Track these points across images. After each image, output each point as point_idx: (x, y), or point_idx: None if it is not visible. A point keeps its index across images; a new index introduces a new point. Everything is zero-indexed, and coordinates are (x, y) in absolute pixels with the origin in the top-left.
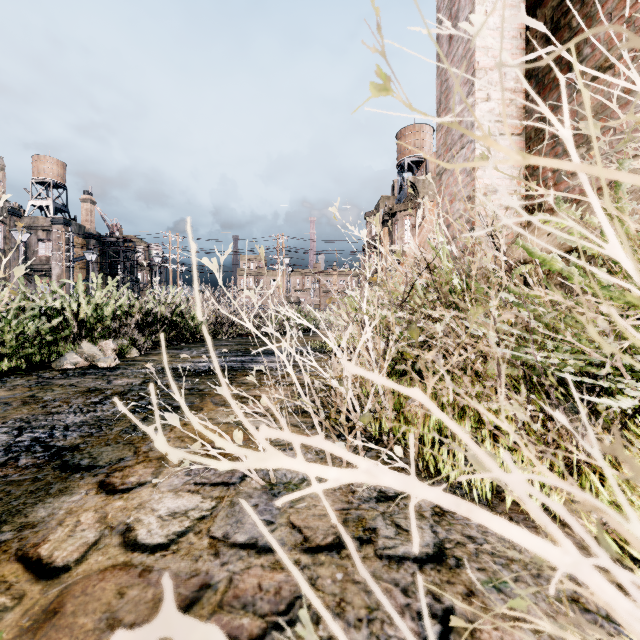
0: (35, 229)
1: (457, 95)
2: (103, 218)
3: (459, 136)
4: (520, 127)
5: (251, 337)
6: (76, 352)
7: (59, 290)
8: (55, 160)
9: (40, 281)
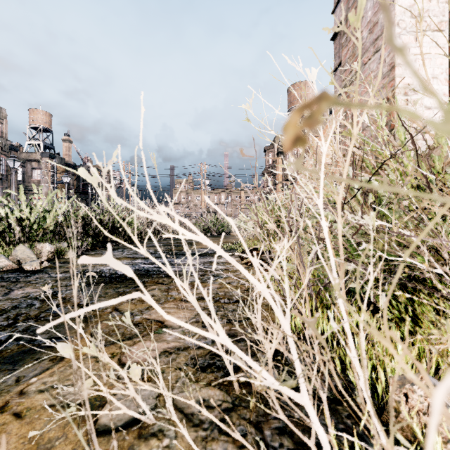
0: (30, 161)
1: (369, 1)
2: (78, 153)
3: (372, 41)
4: (443, 23)
5: (178, 238)
6: (10, 255)
7: (3, 199)
8: (44, 112)
9: (33, 197)
